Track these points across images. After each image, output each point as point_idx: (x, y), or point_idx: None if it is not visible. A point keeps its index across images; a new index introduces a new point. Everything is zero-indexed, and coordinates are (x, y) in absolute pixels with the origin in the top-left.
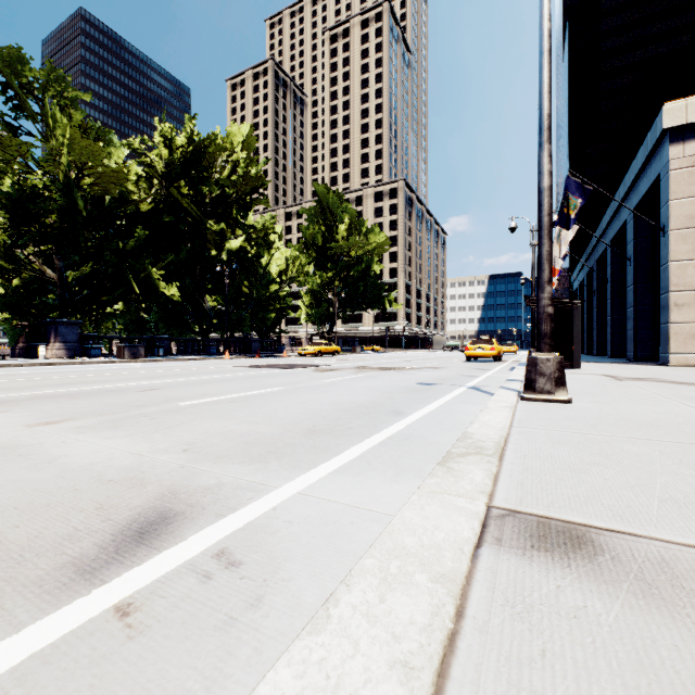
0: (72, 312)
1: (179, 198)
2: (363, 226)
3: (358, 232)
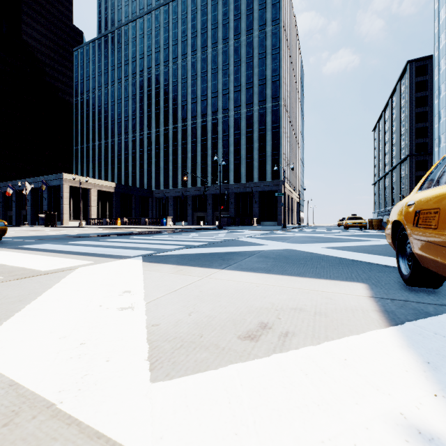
0: None
1: None
2: None
3: None
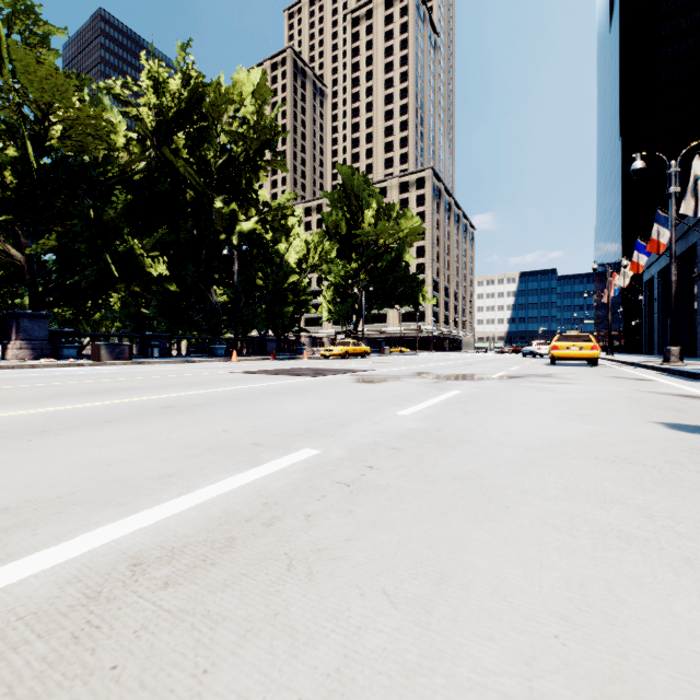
0: (49, 304)
1: (176, 162)
2: (393, 210)
3: (388, 218)
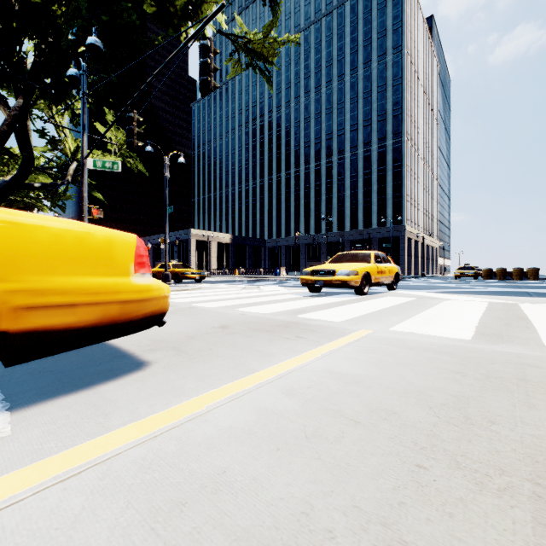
0: None
1: None
2: None
3: None
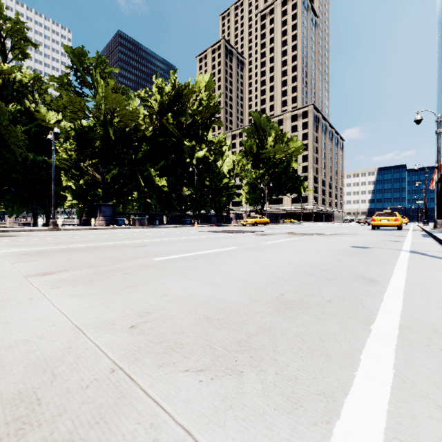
0: (109, 199)
1: (167, 126)
2: (284, 137)
3: (281, 141)
